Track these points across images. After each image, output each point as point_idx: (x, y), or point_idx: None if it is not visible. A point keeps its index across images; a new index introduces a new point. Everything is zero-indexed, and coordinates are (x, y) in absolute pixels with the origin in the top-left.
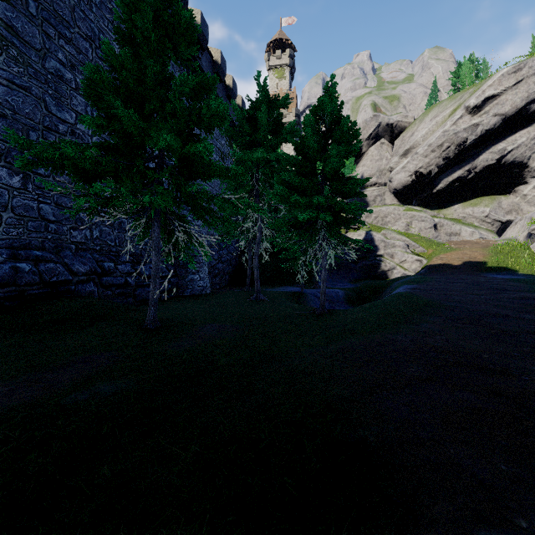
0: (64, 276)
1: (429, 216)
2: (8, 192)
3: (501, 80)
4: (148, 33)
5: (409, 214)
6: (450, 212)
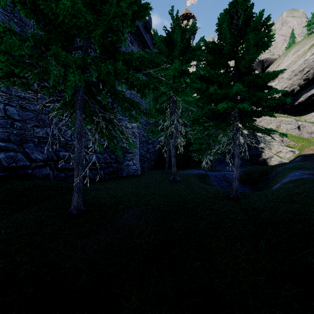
0: (23, 162)
1: (294, 120)
2: None
3: None
4: None
5: (278, 119)
6: (309, 118)
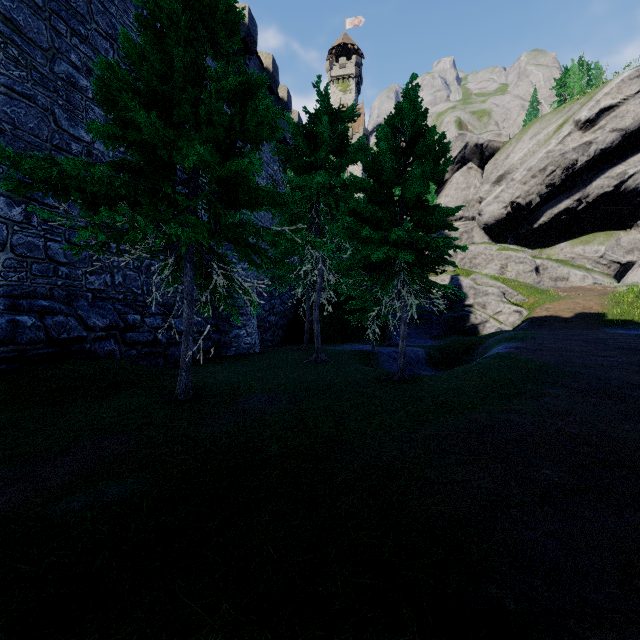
0: (77, 332)
1: (529, 256)
2: (7, 227)
3: (621, 87)
4: (177, 15)
5: (503, 254)
6: (556, 252)
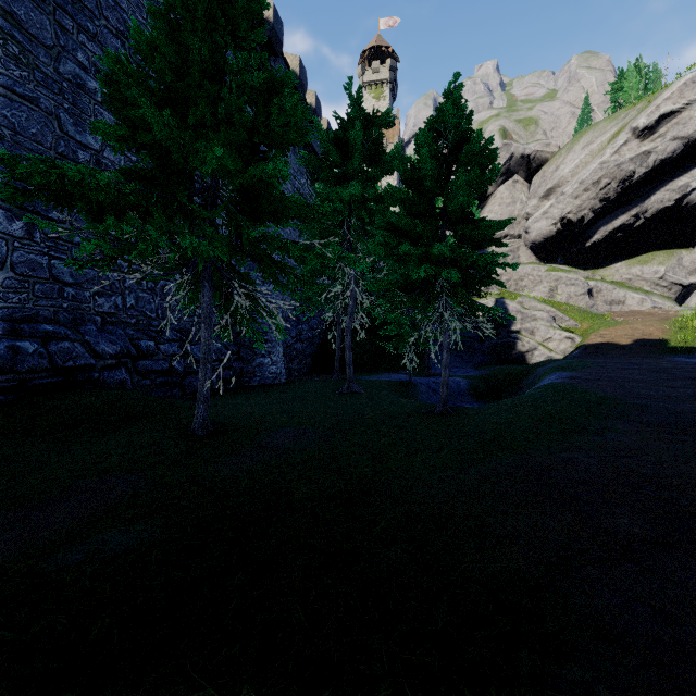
0: (84, 359)
1: (581, 277)
2: (7, 243)
3: (683, 91)
4: (193, 3)
5: (553, 275)
6: (610, 273)
